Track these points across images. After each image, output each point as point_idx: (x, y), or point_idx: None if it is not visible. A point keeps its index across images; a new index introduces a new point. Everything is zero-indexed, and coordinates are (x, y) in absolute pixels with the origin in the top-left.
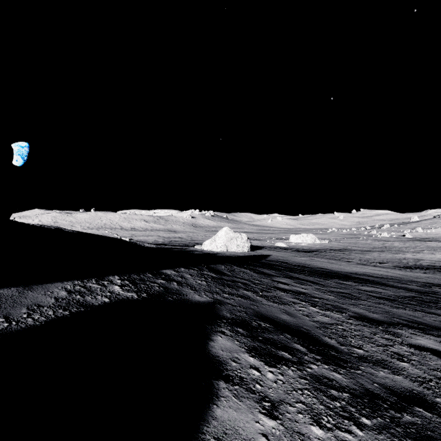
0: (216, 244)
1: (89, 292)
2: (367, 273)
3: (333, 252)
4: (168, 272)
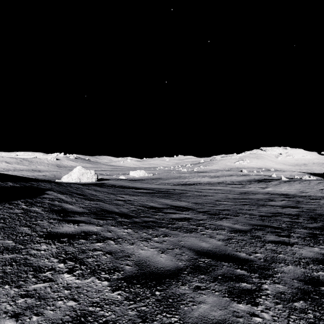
0: (72, 177)
1: (1, 184)
2: (151, 187)
3: (150, 180)
4: (32, 183)
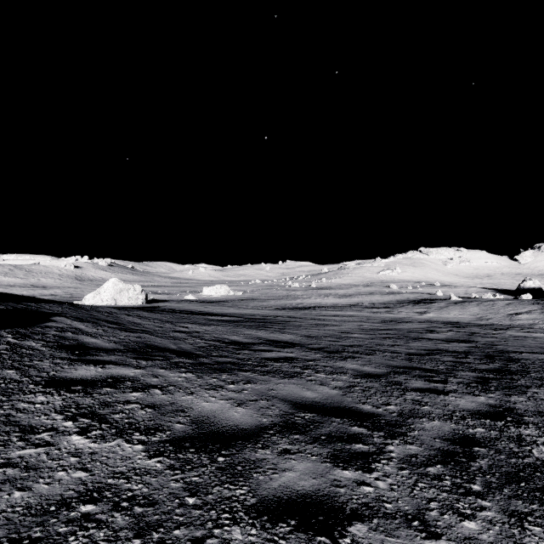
0: (101, 297)
1: None
2: (238, 313)
3: (238, 302)
4: (29, 304)
